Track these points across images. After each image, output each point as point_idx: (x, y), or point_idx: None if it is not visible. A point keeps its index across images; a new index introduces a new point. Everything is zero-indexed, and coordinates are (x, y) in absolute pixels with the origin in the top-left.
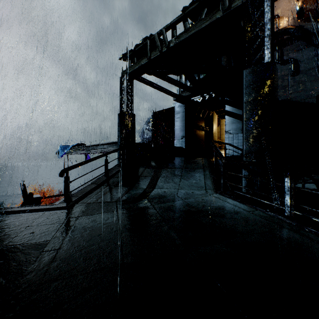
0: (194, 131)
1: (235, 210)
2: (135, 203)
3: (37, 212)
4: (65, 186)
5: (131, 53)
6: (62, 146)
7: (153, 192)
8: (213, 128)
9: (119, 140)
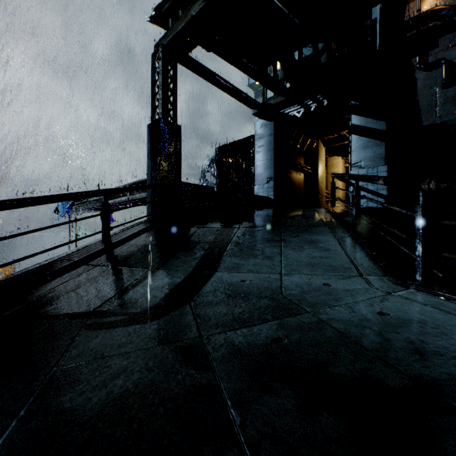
0: (287, 172)
1: None
2: (143, 325)
3: None
4: None
5: None
6: None
7: (210, 282)
8: (318, 168)
9: (149, 177)
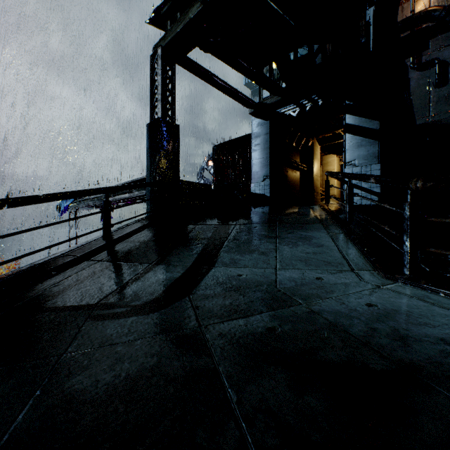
0: (283, 170)
1: None
2: (145, 316)
3: None
4: None
5: (170, 2)
6: None
7: (208, 276)
8: (313, 166)
9: (148, 175)
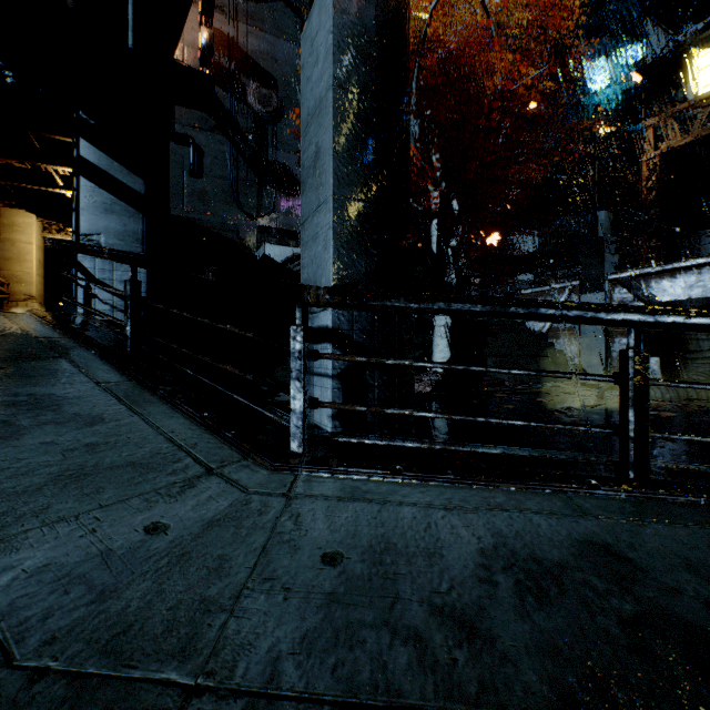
0: None
1: (564, 538)
2: None
3: None
4: None
5: None
6: None
7: None
8: None
9: None
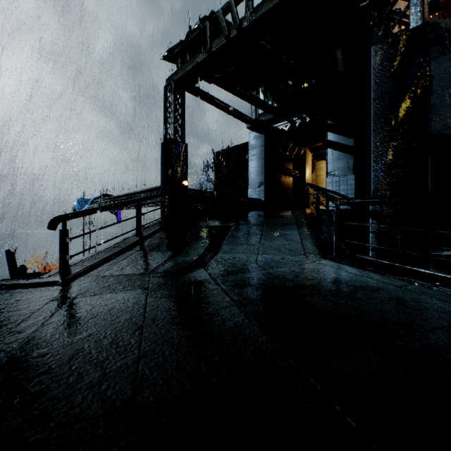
0: (277, 177)
1: (369, 284)
2: (182, 275)
3: (1, 290)
4: (61, 246)
5: (181, 46)
6: (79, 200)
7: (214, 258)
8: (305, 173)
9: (162, 185)
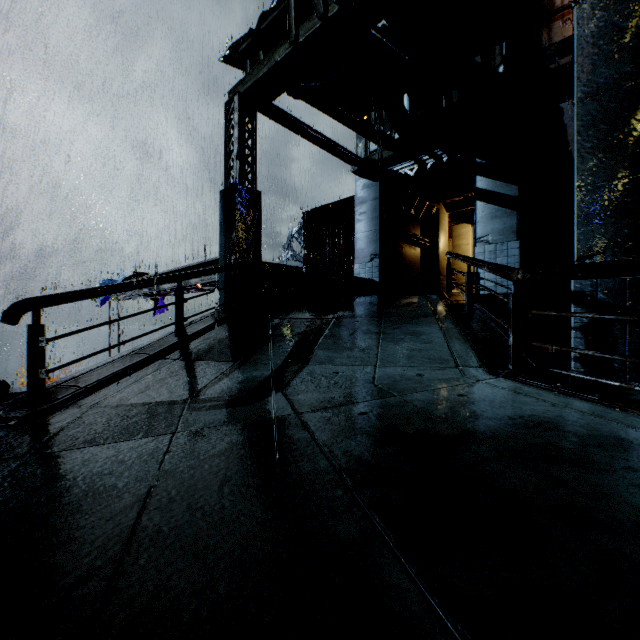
0: (397, 247)
1: (606, 431)
2: (241, 407)
3: None
4: (29, 353)
5: (250, 38)
6: (103, 281)
7: (301, 374)
8: (439, 241)
9: (222, 255)
